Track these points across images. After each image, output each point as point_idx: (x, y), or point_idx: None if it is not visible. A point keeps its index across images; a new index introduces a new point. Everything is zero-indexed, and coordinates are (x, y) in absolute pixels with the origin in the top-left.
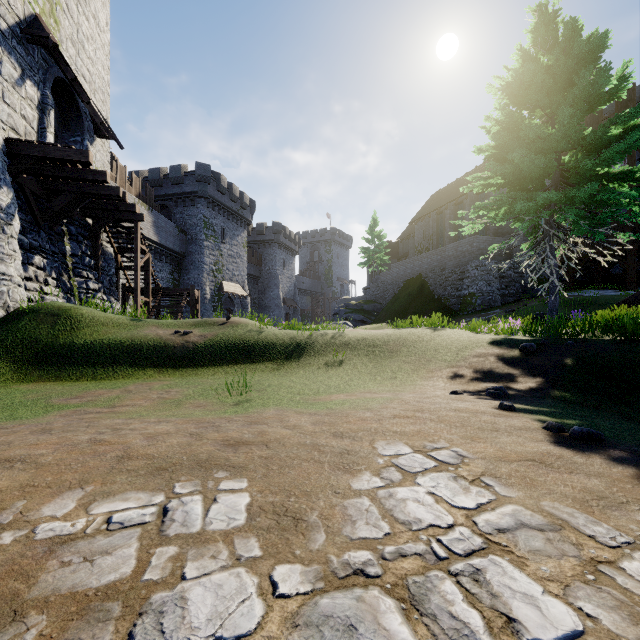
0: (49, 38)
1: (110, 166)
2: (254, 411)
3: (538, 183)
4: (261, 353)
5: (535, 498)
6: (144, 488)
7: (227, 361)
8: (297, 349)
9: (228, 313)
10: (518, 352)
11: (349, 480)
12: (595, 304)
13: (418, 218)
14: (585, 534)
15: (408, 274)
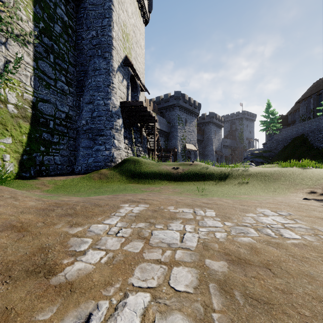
0: (130, 63)
1: None
2: (209, 197)
3: None
4: (208, 177)
5: (311, 225)
6: (187, 208)
7: (194, 180)
8: (224, 176)
9: (188, 158)
10: None
11: (245, 214)
12: None
13: (302, 99)
14: (321, 231)
15: (294, 134)
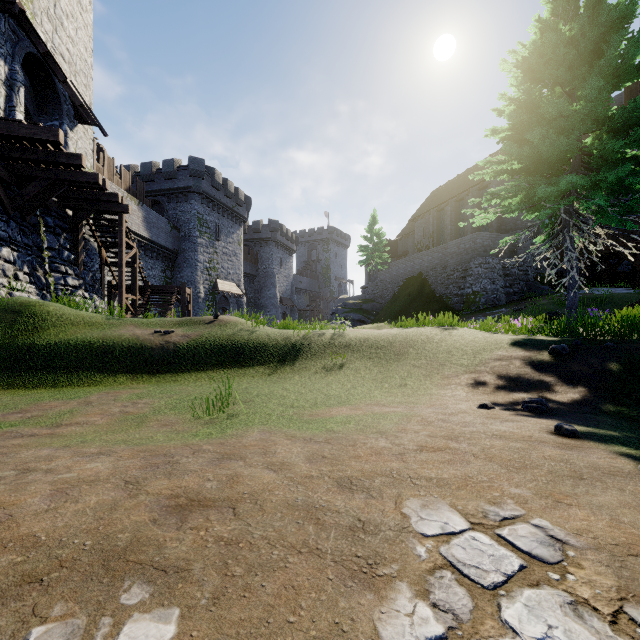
0: (15, 4)
1: (97, 158)
2: (233, 433)
3: (557, 168)
4: (251, 355)
5: None
6: None
7: (212, 365)
8: (292, 351)
9: (223, 312)
10: (547, 355)
11: (374, 613)
12: (609, 302)
13: (418, 215)
14: None
15: (408, 272)
